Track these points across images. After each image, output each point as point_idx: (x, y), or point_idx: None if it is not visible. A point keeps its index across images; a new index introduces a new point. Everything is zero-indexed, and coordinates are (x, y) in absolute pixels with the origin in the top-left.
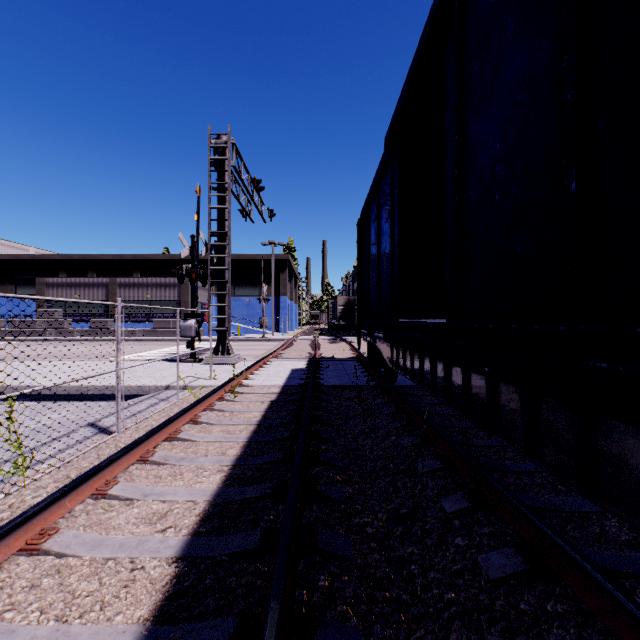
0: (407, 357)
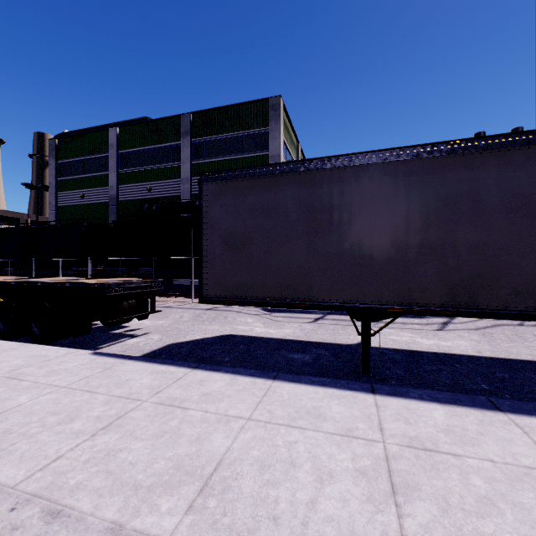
0: (26, 273)
